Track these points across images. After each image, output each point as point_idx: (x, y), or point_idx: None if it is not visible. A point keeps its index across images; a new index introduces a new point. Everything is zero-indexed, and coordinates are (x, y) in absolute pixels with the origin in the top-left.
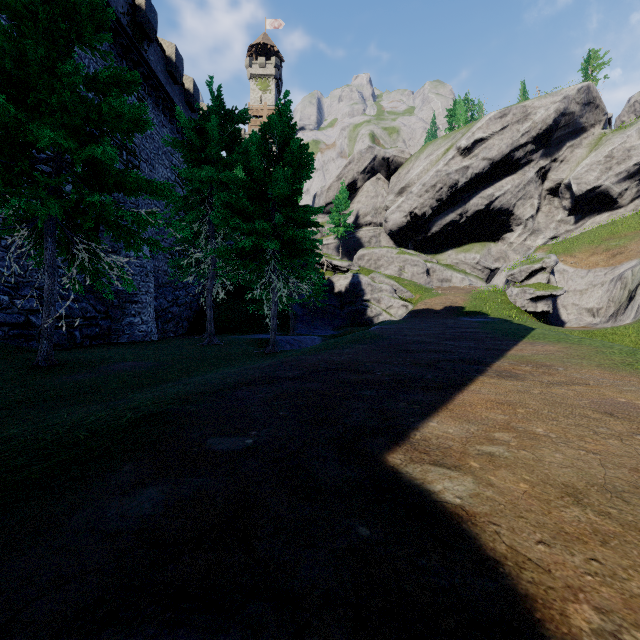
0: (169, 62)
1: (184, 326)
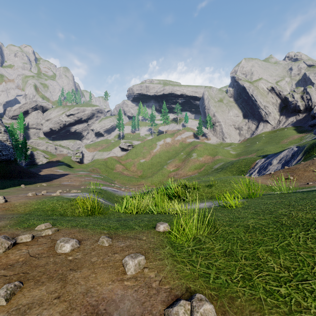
0: None
1: None
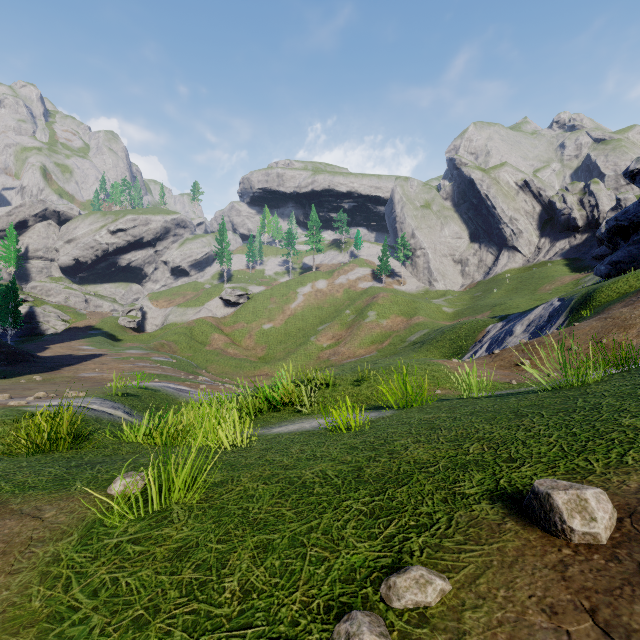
0: None
1: None
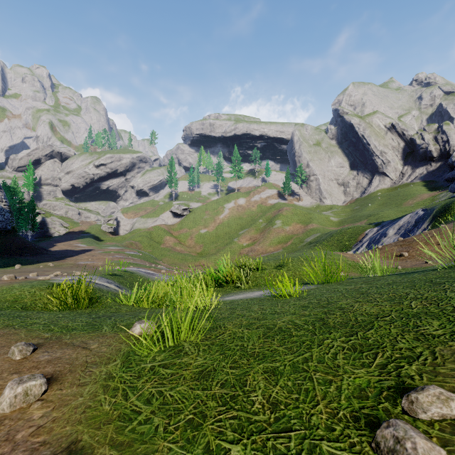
0: None
1: None
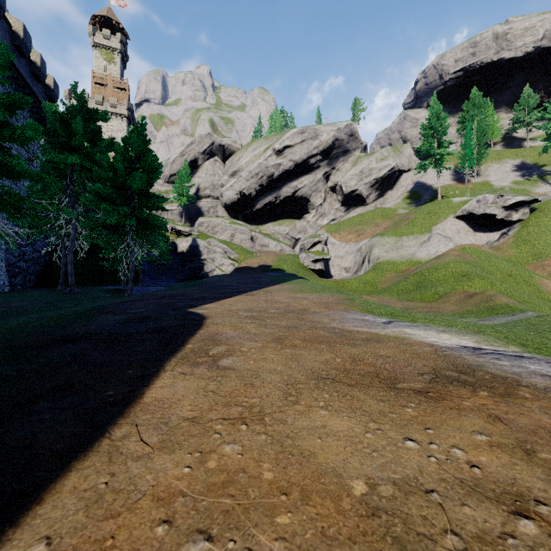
0: (16, 37)
1: (32, 280)
